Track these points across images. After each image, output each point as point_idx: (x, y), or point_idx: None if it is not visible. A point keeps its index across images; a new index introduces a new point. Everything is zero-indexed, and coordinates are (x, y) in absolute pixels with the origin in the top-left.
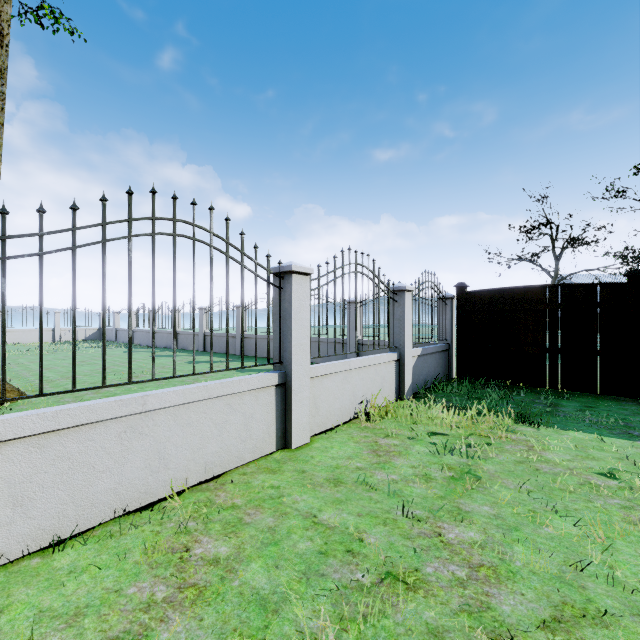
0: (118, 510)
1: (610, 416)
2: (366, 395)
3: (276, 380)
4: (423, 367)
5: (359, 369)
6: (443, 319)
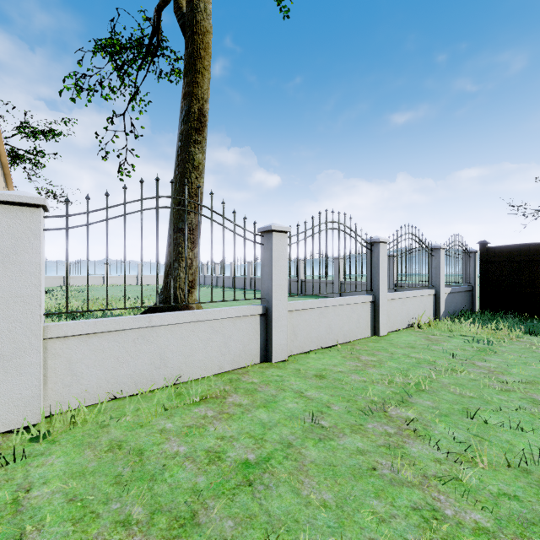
0: (318, 346)
1: None
2: (415, 314)
3: (370, 299)
4: (452, 301)
5: (411, 298)
6: (467, 268)
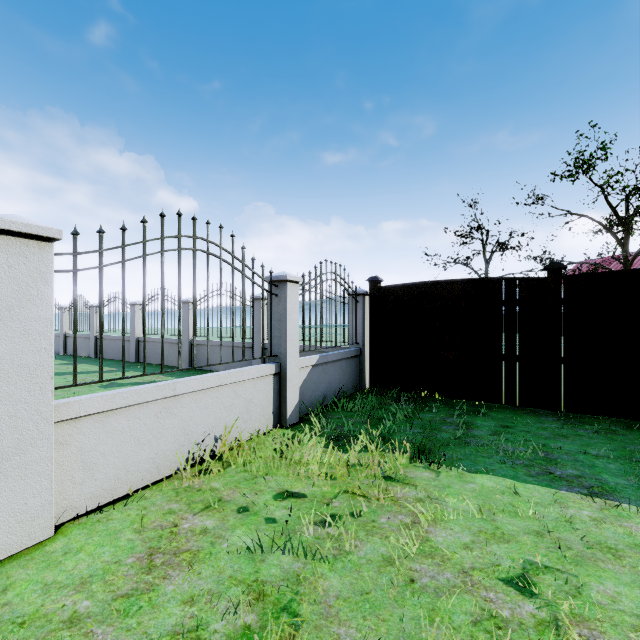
0: None
1: (528, 441)
2: (214, 429)
3: None
4: (321, 379)
5: (198, 393)
6: (354, 319)
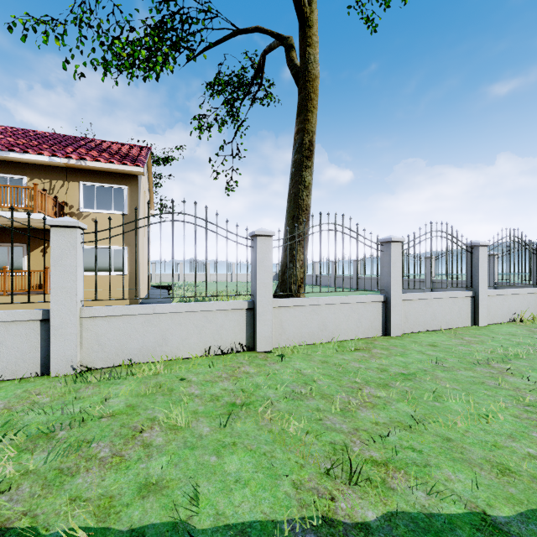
0: (424, 329)
1: None
2: (517, 310)
3: (471, 294)
4: None
5: (512, 295)
6: None
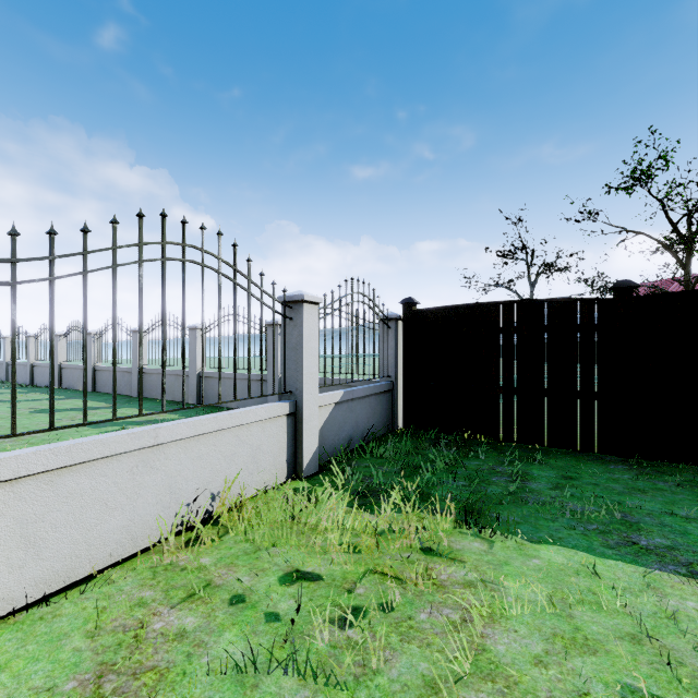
0: None
1: (599, 498)
2: (210, 484)
3: None
4: (346, 419)
5: (189, 440)
6: (386, 348)
